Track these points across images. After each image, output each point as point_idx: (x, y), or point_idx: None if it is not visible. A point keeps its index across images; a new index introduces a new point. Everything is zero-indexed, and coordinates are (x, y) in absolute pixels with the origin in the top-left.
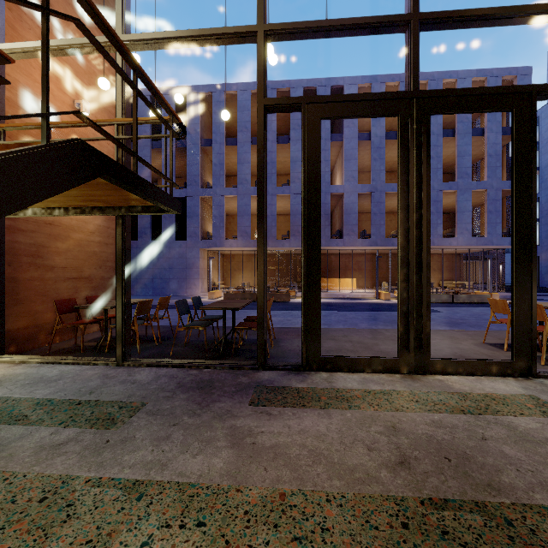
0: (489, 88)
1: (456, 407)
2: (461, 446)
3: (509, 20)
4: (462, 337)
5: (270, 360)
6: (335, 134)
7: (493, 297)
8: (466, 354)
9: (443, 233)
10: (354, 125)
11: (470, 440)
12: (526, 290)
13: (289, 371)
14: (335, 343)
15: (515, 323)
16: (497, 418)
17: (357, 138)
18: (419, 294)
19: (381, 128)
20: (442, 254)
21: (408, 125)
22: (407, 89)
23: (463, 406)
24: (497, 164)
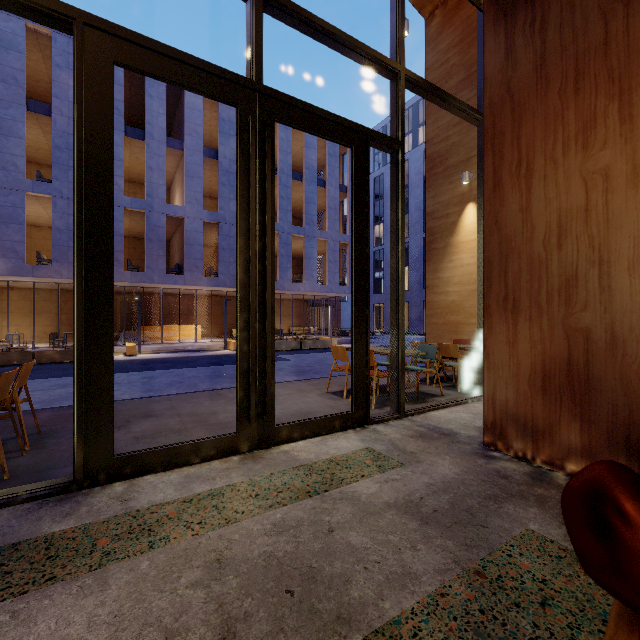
0: (333, 114)
1: (302, 488)
2: (307, 556)
3: (349, 52)
4: (309, 389)
5: (6, 485)
6: (173, 139)
7: (333, 342)
8: (312, 408)
9: (292, 278)
10: (198, 135)
11: (317, 540)
12: (362, 337)
13: (46, 498)
14: (153, 422)
15: (354, 371)
16: (343, 490)
17: (202, 152)
18: (263, 345)
19: (231, 150)
20: (292, 300)
21: (249, 124)
22: (248, 77)
23: (309, 484)
24: (335, 218)
